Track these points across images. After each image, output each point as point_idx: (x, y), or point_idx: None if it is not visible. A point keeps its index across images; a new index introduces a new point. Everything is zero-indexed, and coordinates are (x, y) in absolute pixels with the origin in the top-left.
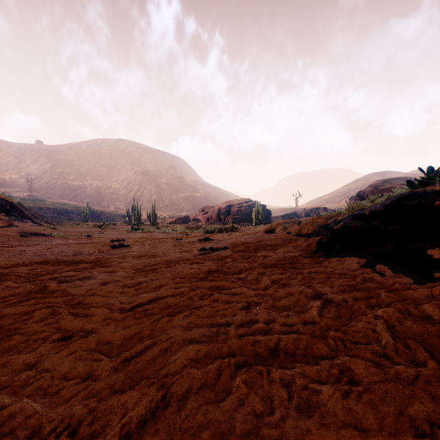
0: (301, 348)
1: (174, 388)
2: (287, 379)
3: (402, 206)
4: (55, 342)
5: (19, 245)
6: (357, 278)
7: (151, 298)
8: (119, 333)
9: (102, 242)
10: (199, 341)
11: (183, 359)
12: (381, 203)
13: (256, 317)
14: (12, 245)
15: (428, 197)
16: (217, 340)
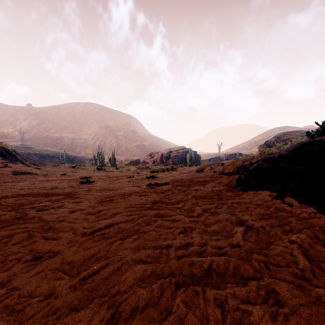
0: (230, 269)
1: (123, 307)
2: (220, 299)
3: (304, 151)
4: (26, 262)
5: (11, 181)
6: (271, 208)
7: (108, 224)
8: (80, 254)
9: (73, 179)
10: (145, 261)
11: (132, 278)
12: (287, 149)
13: (191, 241)
14: (5, 181)
15: (324, 144)
16: (160, 261)
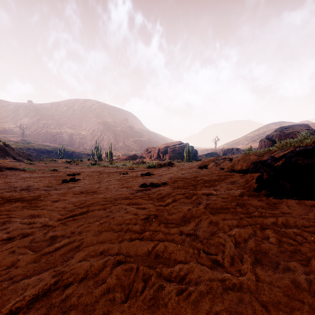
0: None
1: None
2: None
3: None
4: None
5: None
6: None
7: (42, 290)
8: None
9: (60, 176)
10: None
11: None
12: None
13: None
14: None
15: None
16: None
